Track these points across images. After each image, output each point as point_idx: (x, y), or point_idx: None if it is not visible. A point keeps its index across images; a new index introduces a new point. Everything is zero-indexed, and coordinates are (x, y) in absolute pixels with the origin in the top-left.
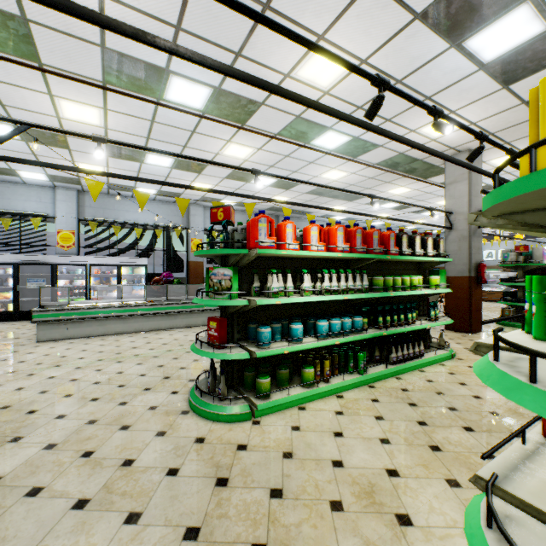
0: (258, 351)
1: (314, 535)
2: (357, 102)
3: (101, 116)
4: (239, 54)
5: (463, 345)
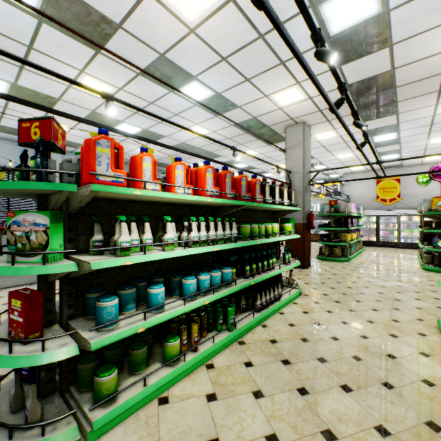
0: (96, 338)
1: None
2: (222, 52)
3: None
4: None
5: (303, 280)
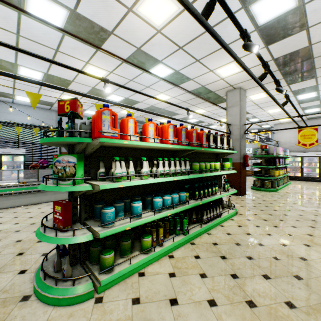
0: (102, 231)
1: None
2: (179, 43)
3: None
4: None
5: (239, 204)
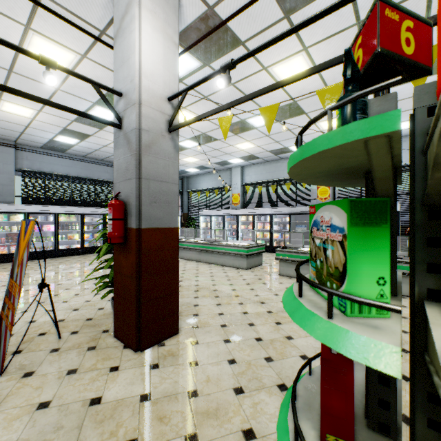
0: None
1: None
2: None
3: (306, 61)
4: None
5: None
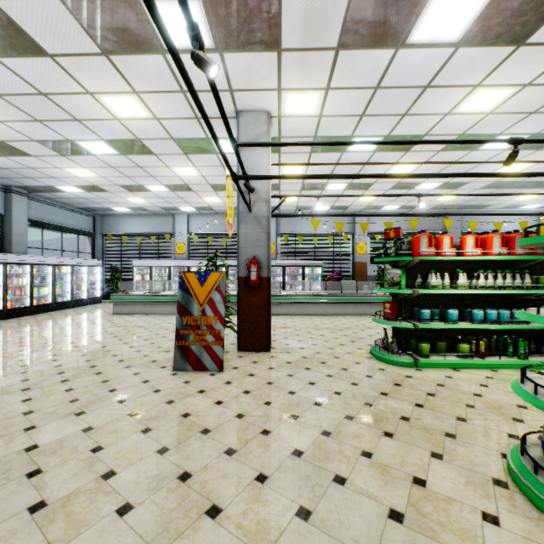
0: (420, 324)
1: (452, 409)
2: (527, 110)
3: (303, 169)
4: (405, 114)
5: None
